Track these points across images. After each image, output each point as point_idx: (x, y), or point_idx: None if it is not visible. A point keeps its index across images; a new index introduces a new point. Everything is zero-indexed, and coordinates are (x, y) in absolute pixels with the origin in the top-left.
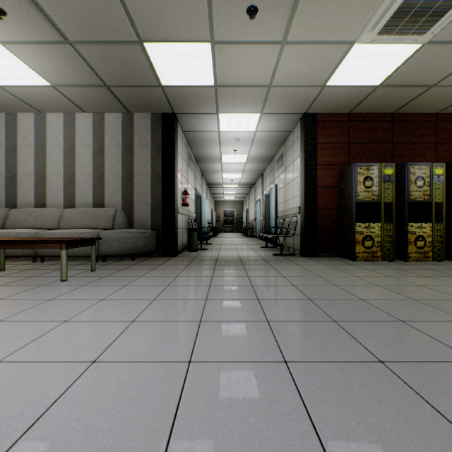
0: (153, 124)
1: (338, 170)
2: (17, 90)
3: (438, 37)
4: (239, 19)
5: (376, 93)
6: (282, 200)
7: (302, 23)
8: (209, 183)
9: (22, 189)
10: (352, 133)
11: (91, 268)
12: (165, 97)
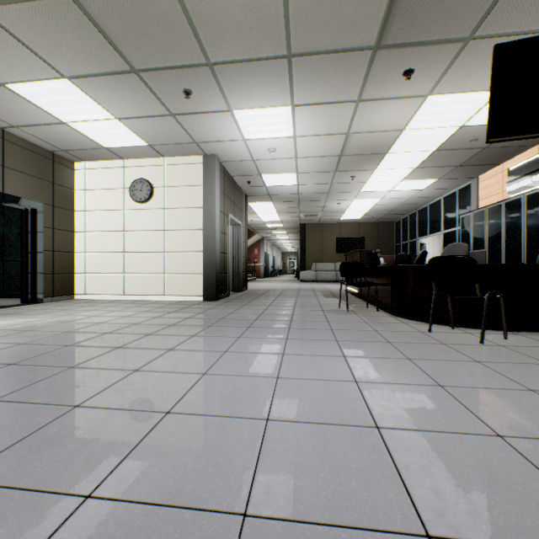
0: None
1: None
2: None
3: None
4: None
5: None
6: None
7: None
8: None
9: None
10: None
11: None
12: None
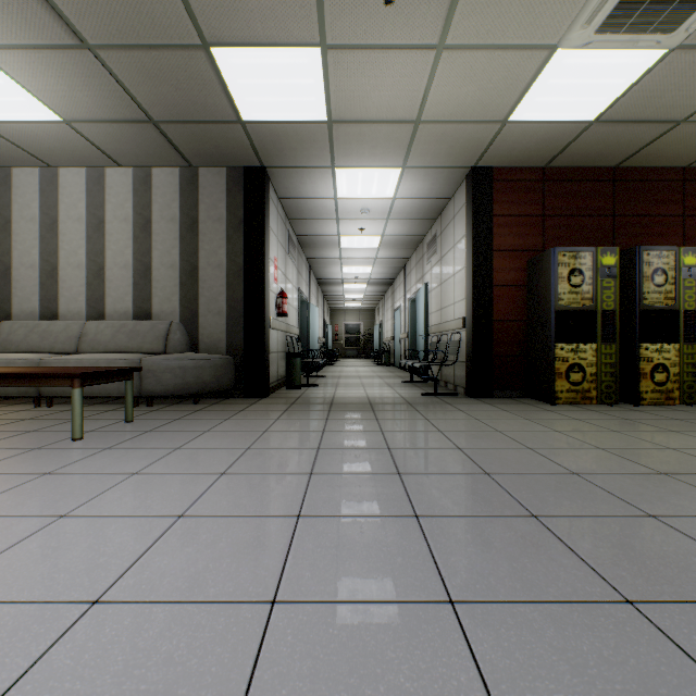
0: (230, 185)
1: (527, 259)
2: (8, 128)
3: (695, 38)
4: (368, 5)
5: (588, 134)
6: (435, 307)
7: (472, 13)
8: (321, 282)
9: (21, 290)
10: (549, 200)
11: (125, 418)
12: (249, 140)
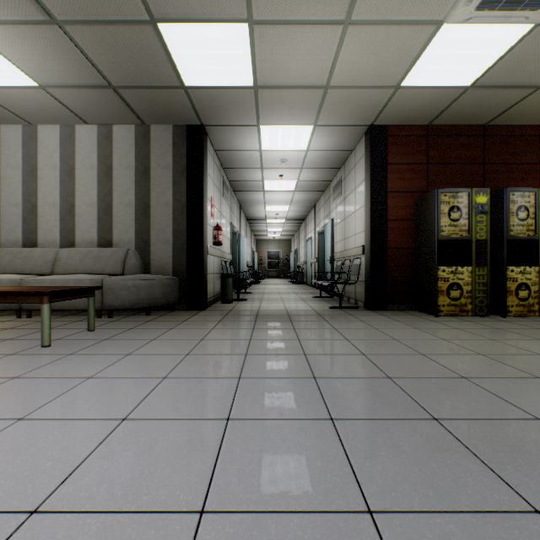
0: (175, 139)
1: (414, 199)
2: None
3: None
4: None
5: (465, 97)
6: (340, 237)
7: None
8: (249, 218)
9: (7, 223)
10: (432, 151)
11: (88, 328)
12: (190, 102)
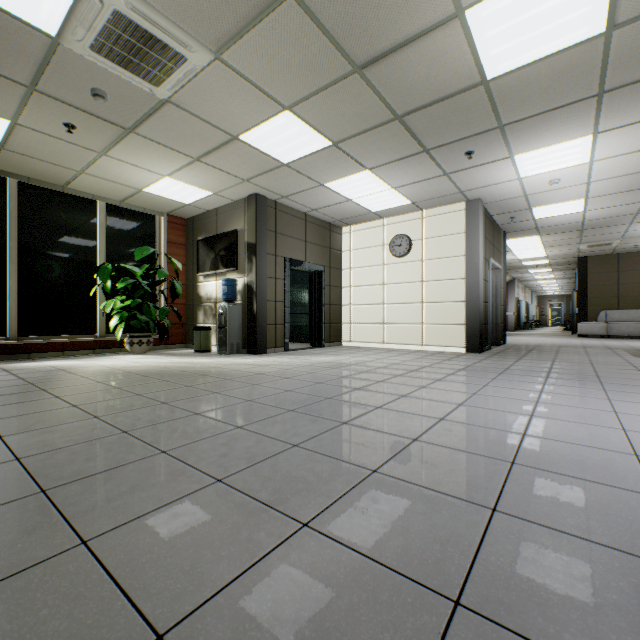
0: None
1: None
2: None
3: (67, 52)
4: None
5: None
6: None
7: None
8: None
9: None
10: None
11: None
12: None
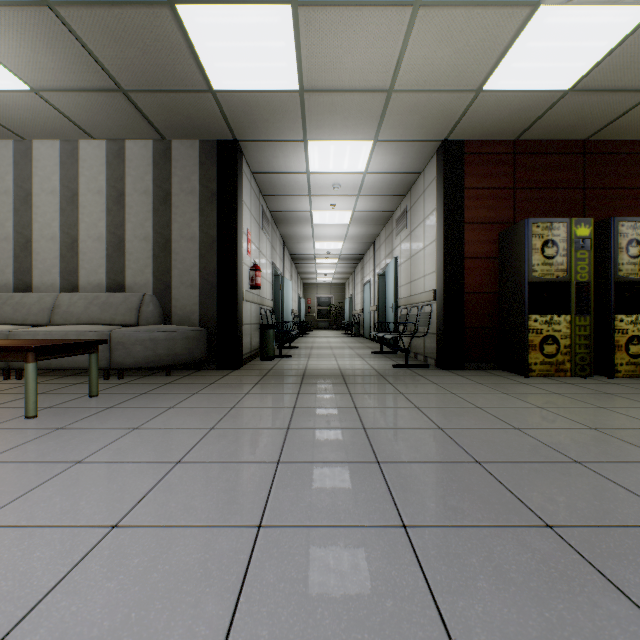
0: (203, 158)
1: (498, 231)
2: None
3: None
4: None
5: (562, 104)
6: (405, 280)
7: None
8: (295, 257)
9: None
10: (520, 173)
11: (89, 392)
12: (220, 111)
